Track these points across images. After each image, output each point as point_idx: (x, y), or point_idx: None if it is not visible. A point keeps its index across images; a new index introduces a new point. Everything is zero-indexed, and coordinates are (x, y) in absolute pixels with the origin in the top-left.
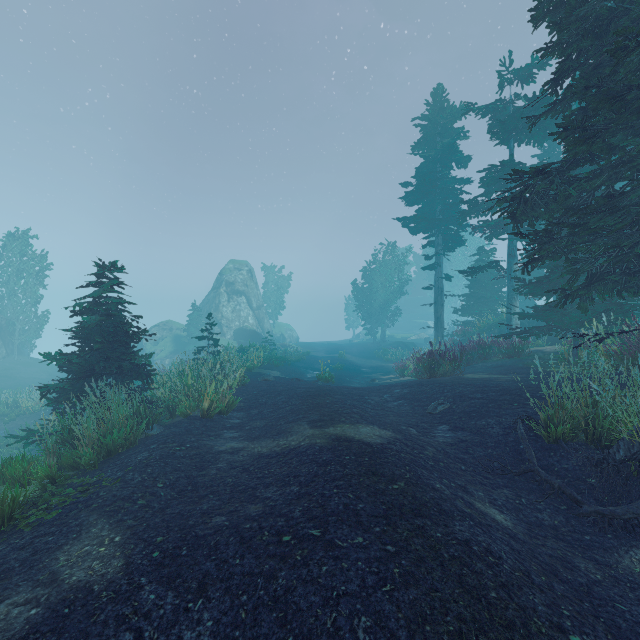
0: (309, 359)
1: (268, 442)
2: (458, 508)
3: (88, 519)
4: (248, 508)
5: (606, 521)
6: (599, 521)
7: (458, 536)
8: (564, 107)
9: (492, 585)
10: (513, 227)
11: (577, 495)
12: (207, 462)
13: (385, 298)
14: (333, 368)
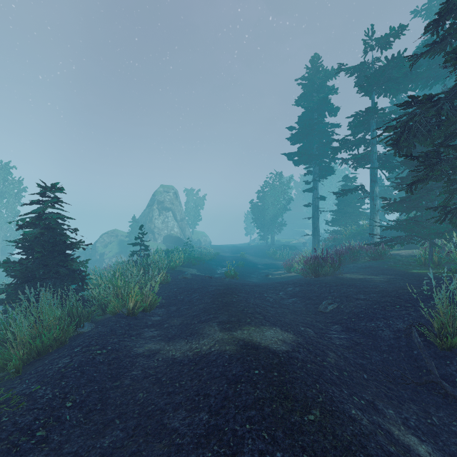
0: (218, 258)
1: (182, 344)
2: (384, 448)
3: None
4: (152, 447)
5: None
6: None
7: None
8: (441, 48)
9: None
10: (394, 153)
11: None
12: (123, 368)
13: (274, 213)
14: (236, 265)
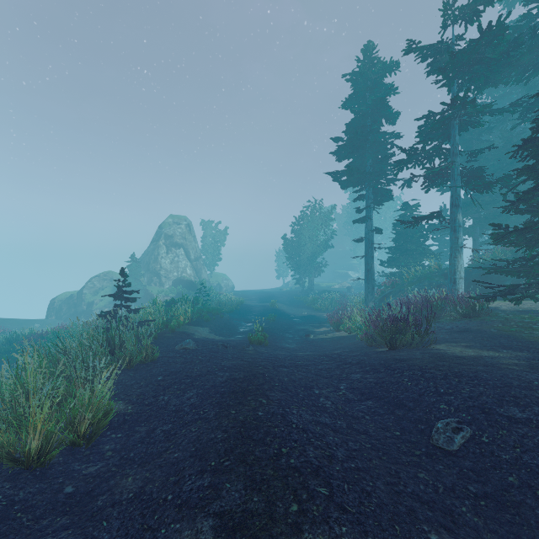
0: (242, 309)
1: None
2: None
3: None
4: None
5: None
6: None
7: None
8: None
9: None
10: None
11: None
12: None
13: (312, 251)
14: (266, 319)
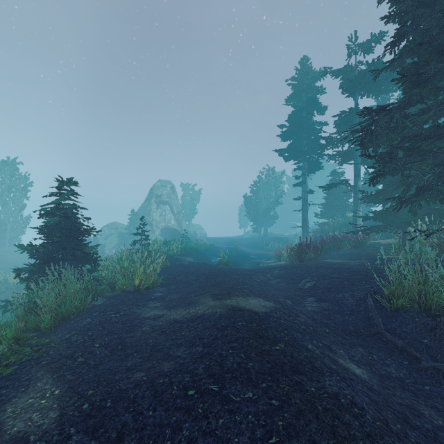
0: (213, 249)
1: (181, 310)
2: (326, 365)
3: (36, 374)
4: (162, 365)
5: (441, 374)
6: (435, 374)
7: (328, 390)
8: (400, 63)
9: (359, 435)
10: (362, 152)
11: (416, 353)
12: (135, 326)
13: (267, 206)
14: (230, 255)
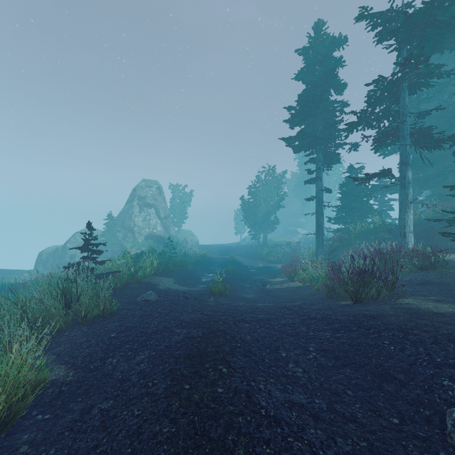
0: (205, 260)
1: None
2: None
3: None
4: None
5: None
6: None
7: None
8: None
9: None
10: None
11: None
12: None
13: (266, 210)
14: (226, 270)
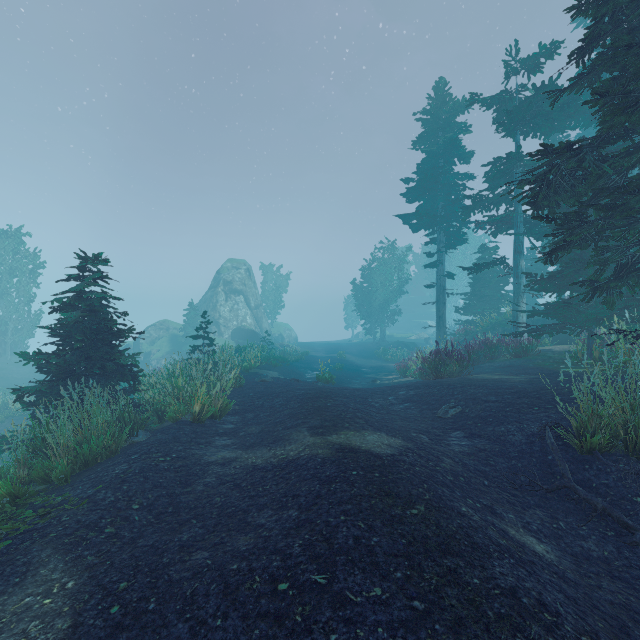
0: (308, 359)
1: (264, 451)
2: (492, 540)
3: (40, 555)
4: (237, 539)
5: None
6: None
7: (500, 582)
8: (590, 81)
9: None
10: (532, 214)
11: (627, 519)
12: (194, 476)
13: (385, 297)
14: (333, 368)
